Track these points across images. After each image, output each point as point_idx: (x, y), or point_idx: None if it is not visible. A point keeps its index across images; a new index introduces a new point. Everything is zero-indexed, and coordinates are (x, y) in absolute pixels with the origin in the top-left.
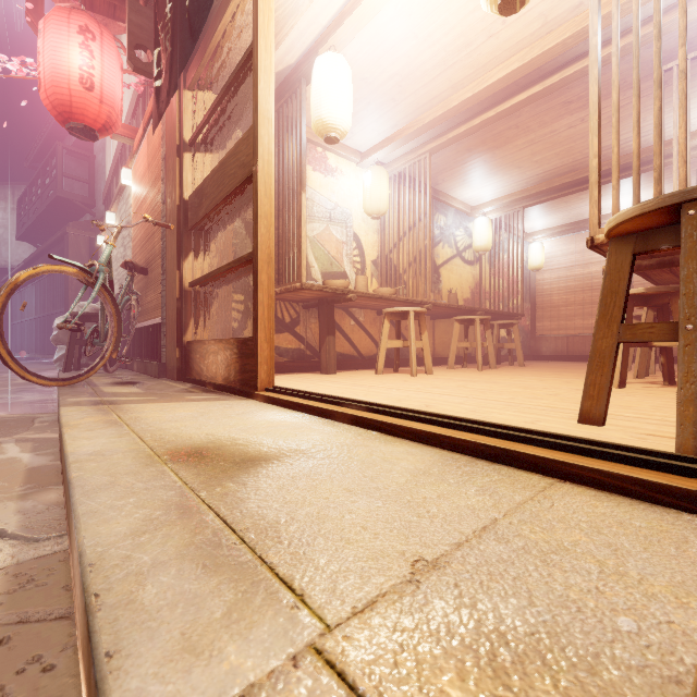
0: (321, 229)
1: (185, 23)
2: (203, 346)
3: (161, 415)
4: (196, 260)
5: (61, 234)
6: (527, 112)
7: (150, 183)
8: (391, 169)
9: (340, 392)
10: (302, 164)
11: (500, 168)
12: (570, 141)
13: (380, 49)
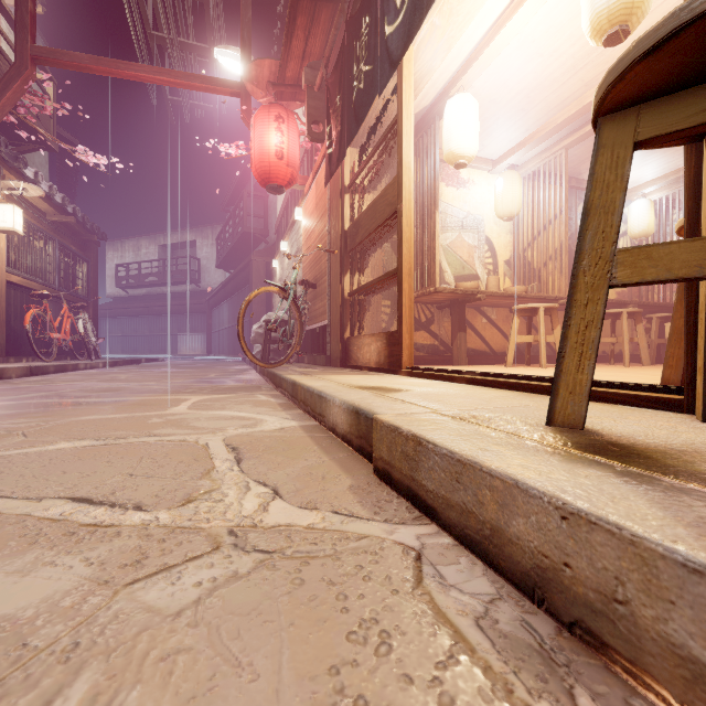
0: (454, 237)
1: (351, 111)
2: (359, 340)
3: (343, 378)
4: (353, 275)
5: (248, 261)
6: None
7: (318, 219)
8: (524, 170)
9: None
10: (435, 188)
11: None
12: None
13: (506, 74)
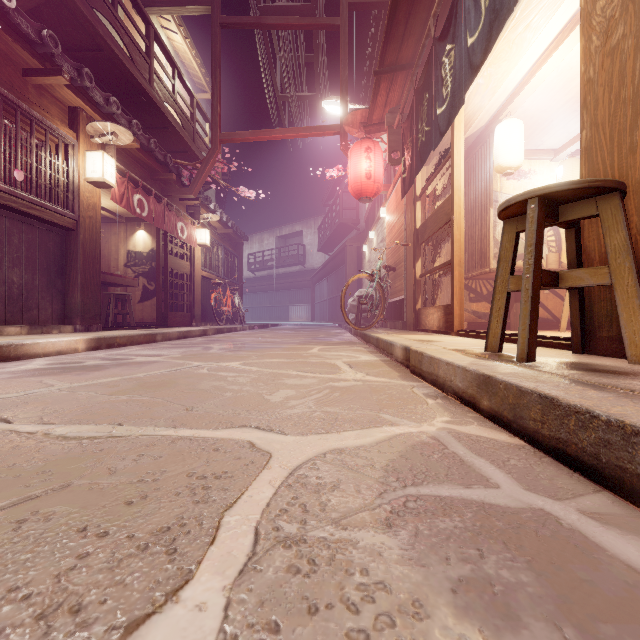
0: None
1: (417, 153)
2: (426, 311)
3: (409, 336)
4: (423, 262)
5: (343, 247)
6: None
7: (397, 218)
8: None
9: None
10: (490, 190)
11: None
12: None
13: (551, 93)
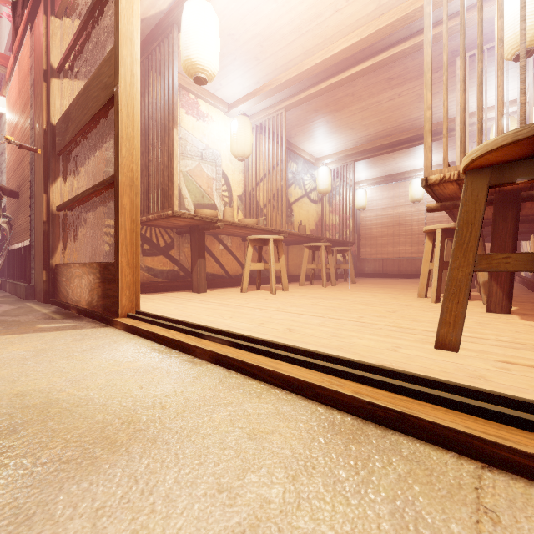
0: (194, 165)
1: None
2: (68, 270)
3: None
4: (65, 185)
5: None
6: (361, 83)
7: (21, 109)
8: (254, 120)
9: (206, 314)
10: (173, 102)
11: (338, 128)
12: (389, 111)
13: (245, 8)
